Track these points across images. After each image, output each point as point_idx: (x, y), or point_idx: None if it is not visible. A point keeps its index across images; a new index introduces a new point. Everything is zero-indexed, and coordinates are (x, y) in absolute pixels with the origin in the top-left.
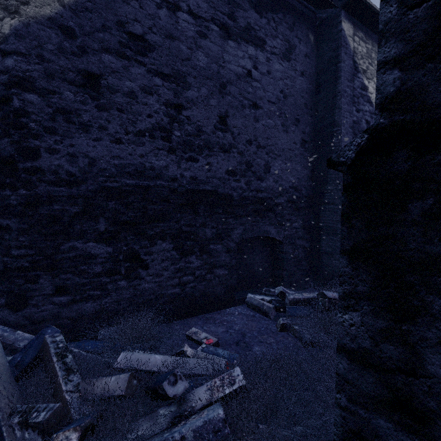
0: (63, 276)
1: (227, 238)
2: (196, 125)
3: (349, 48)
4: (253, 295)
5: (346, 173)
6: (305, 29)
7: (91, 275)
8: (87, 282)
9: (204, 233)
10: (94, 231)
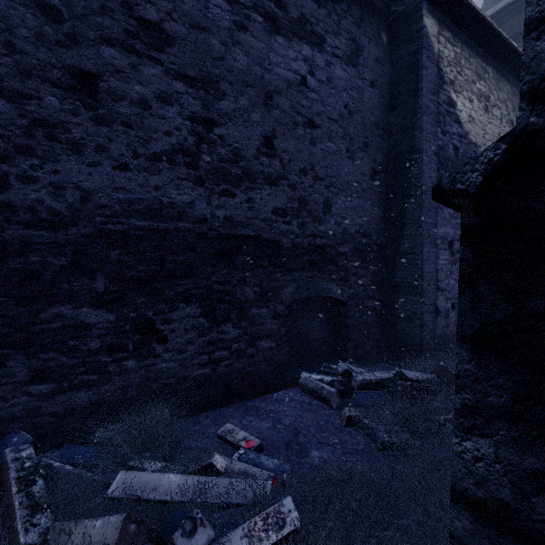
0: (44, 356)
1: (274, 299)
2: (233, 147)
3: (432, 51)
4: (308, 375)
5: (467, 208)
6: (376, 26)
7: (85, 353)
8: (79, 362)
9: (243, 292)
10: (89, 292)
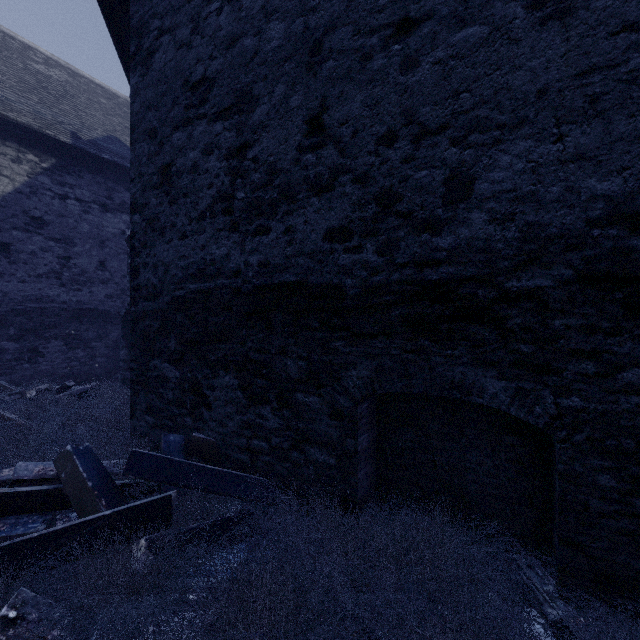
0: None
1: (106, 338)
2: (81, 268)
3: None
4: None
5: (122, 318)
6: None
7: (5, 360)
8: (2, 364)
9: (87, 335)
10: (7, 335)
